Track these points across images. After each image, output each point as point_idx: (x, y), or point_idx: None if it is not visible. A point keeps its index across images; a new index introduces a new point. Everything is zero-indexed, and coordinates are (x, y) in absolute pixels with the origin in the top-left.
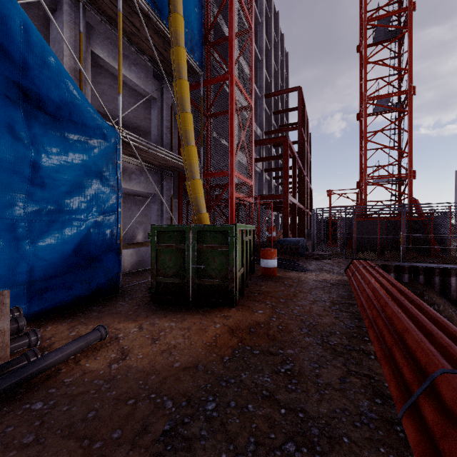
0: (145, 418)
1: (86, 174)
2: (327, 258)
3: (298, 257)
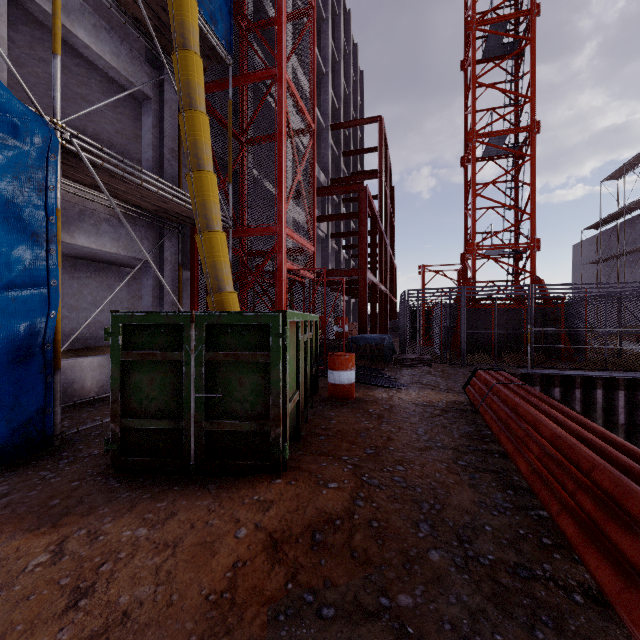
0: None
1: None
2: (425, 365)
3: (382, 363)
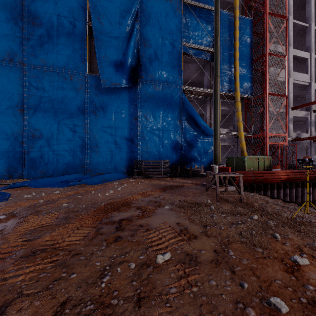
0: None
1: (212, 145)
2: None
3: None
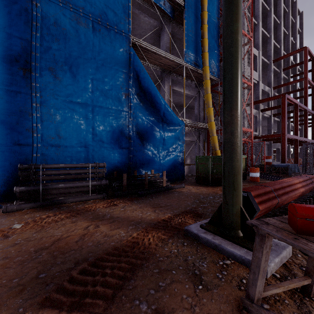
0: (196, 196)
1: (175, 139)
2: None
3: (286, 175)
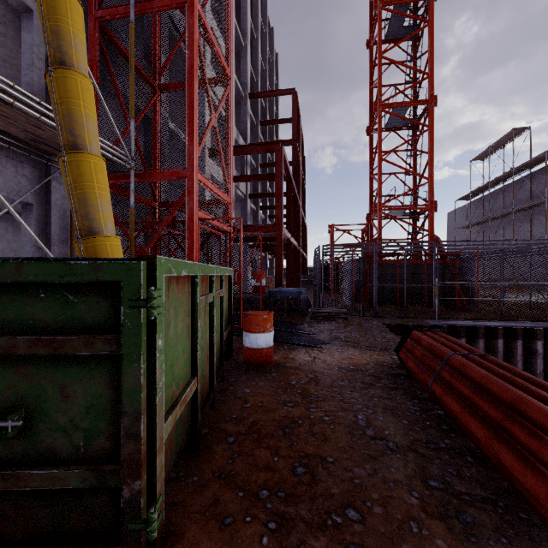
0: None
1: None
2: (340, 318)
3: (299, 316)
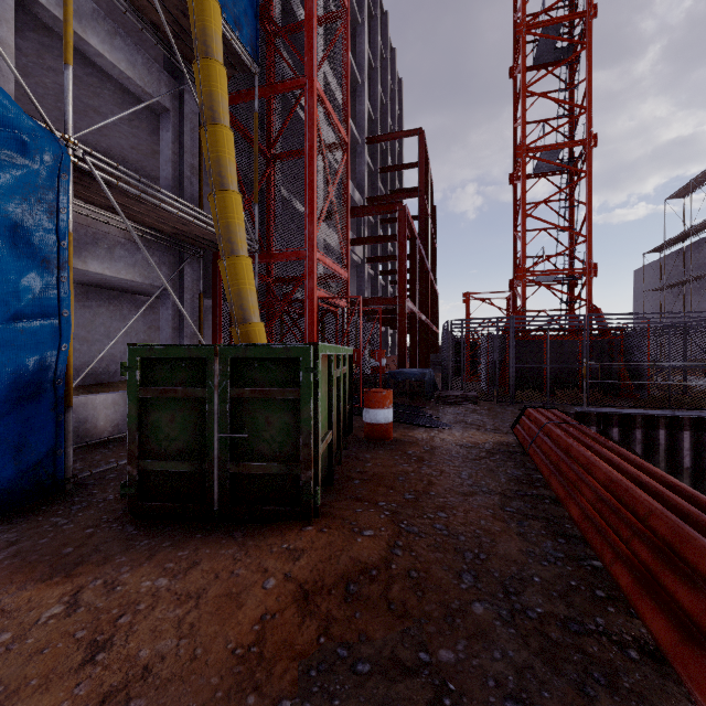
0: None
1: None
2: (470, 402)
3: (423, 400)
